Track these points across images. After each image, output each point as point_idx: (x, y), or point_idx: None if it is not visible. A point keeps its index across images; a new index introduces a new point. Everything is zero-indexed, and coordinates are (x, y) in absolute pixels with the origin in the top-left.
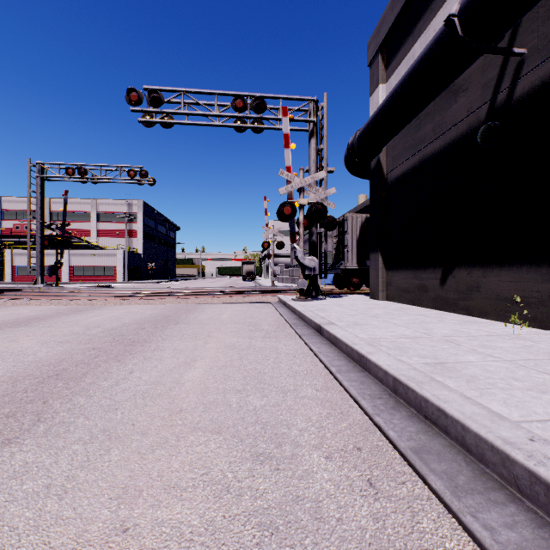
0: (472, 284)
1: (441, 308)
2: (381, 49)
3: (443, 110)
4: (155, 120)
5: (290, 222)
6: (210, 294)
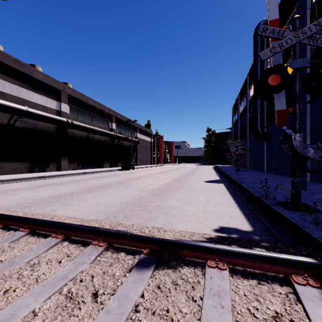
0: (1, 166)
1: None
2: None
3: None
4: None
5: None
6: None
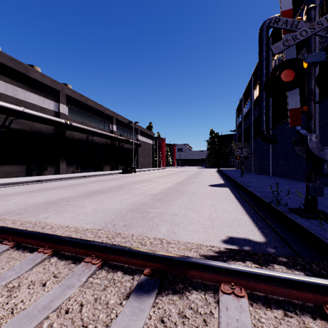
0: None
1: None
2: None
3: None
4: None
5: None
6: None
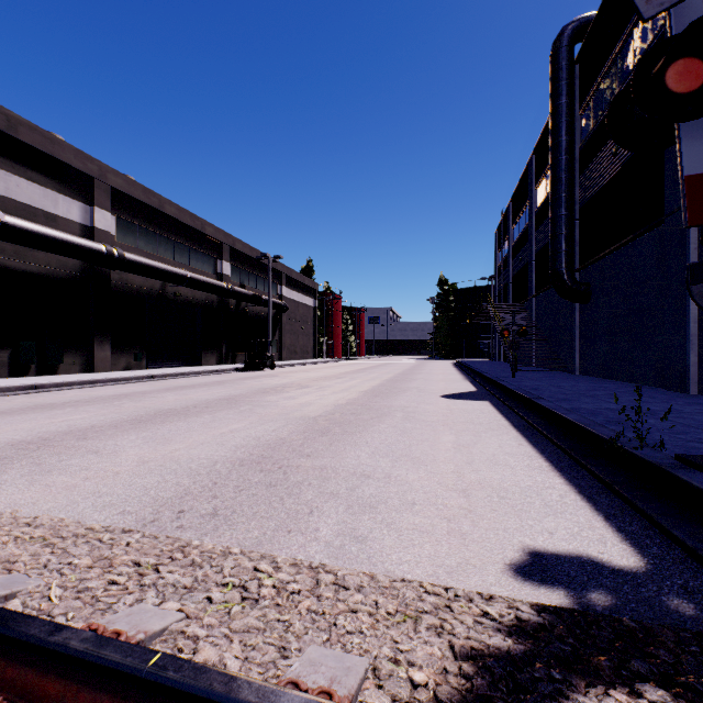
0: None
1: None
2: None
3: None
4: None
5: None
6: None
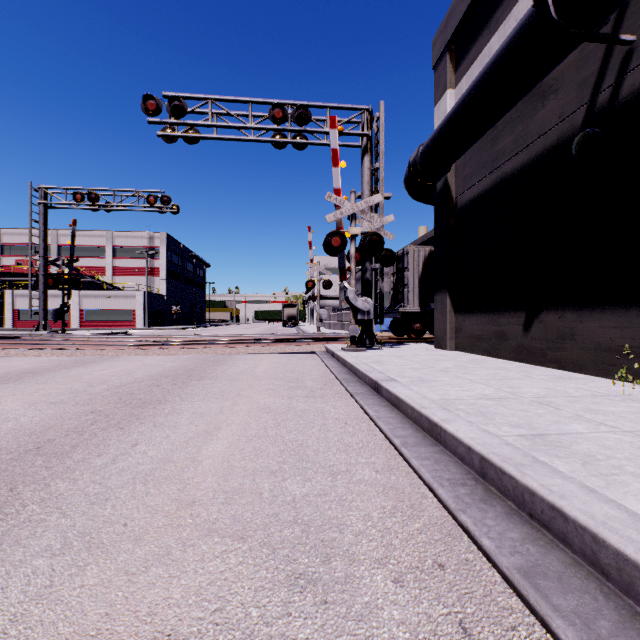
0: (564, 331)
1: (524, 360)
2: (449, 47)
3: (526, 117)
4: (178, 134)
5: (340, 255)
6: (243, 342)
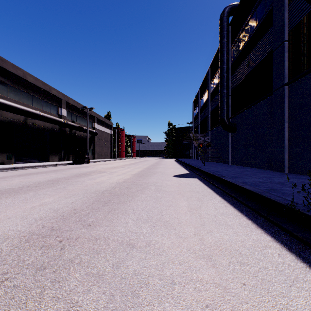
0: None
1: None
2: None
3: None
4: None
5: None
6: None
